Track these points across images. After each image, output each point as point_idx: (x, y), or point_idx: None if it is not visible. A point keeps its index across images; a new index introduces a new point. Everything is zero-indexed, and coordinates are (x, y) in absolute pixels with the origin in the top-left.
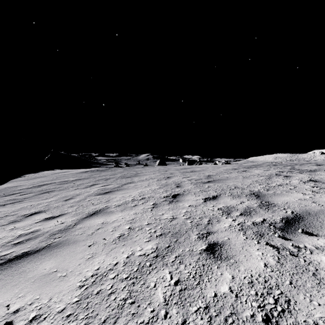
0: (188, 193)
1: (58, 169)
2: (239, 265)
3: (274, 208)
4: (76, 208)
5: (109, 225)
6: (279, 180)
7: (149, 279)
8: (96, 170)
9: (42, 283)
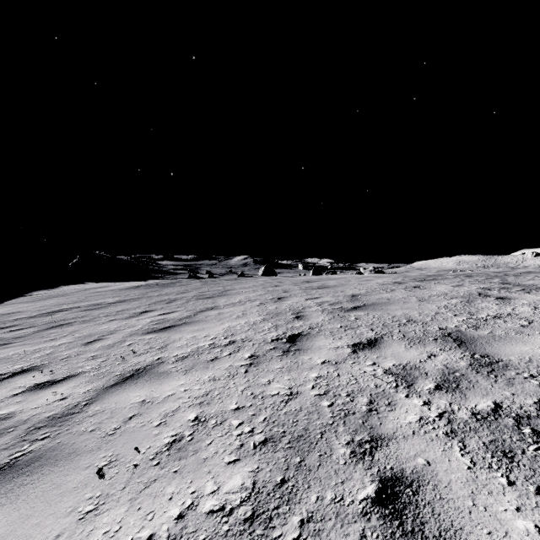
0: (319, 333)
1: (91, 282)
2: None
3: (509, 373)
4: (102, 363)
5: (155, 409)
6: (490, 305)
7: None
8: (154, 285)
9: None
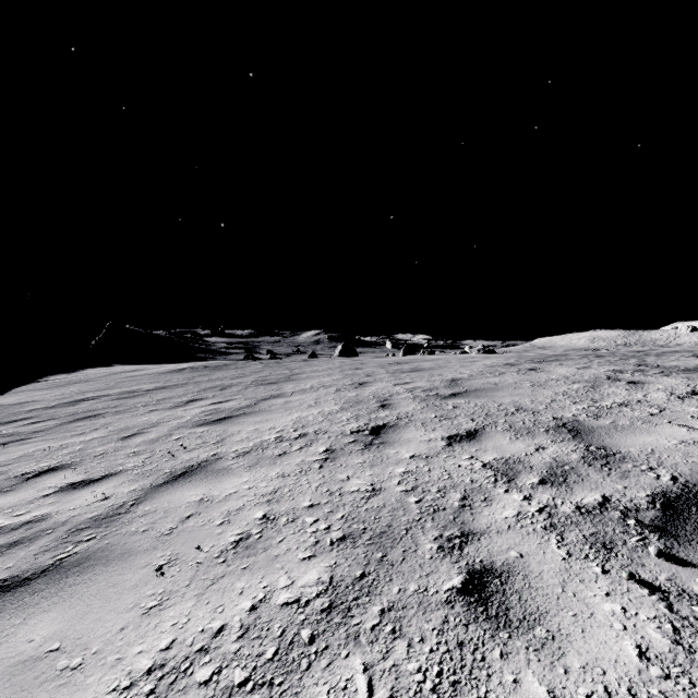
0: (408, 424)
1: (121, 364)
2: (565, 650)
3: (625, 466)
4: (146, 460)
5: (215, 508)
6: (618, 391)
7: (305, 691)
8: (202, 367)
9: (10, 692)
